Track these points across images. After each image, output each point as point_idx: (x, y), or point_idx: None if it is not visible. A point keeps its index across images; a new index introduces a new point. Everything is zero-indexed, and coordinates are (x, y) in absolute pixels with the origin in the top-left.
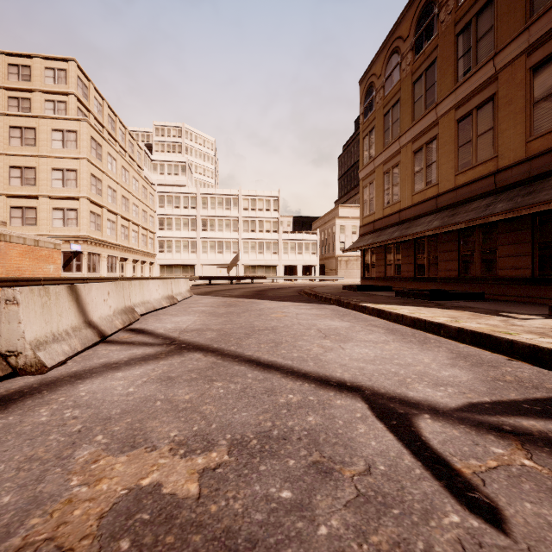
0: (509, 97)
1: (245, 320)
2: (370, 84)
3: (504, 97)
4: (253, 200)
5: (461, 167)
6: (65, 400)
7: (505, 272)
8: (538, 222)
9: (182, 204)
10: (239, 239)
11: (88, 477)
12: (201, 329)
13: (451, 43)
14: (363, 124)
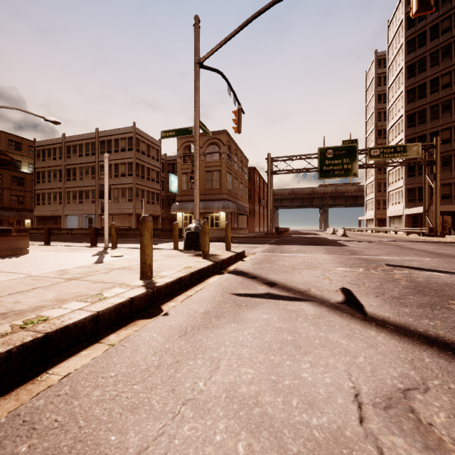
0: None
1: None
2: None
3: None
4: None
5: None
6: None
7: None
8: None
9: None
10: None
11: None
12: None
13: None
14: None
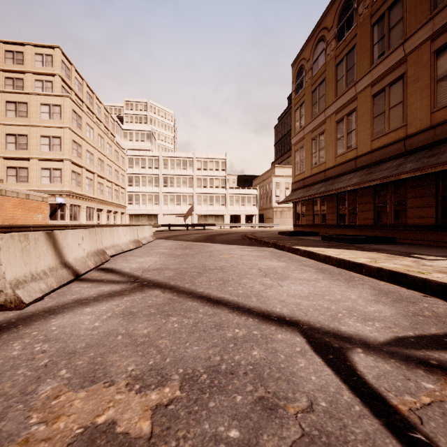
0: (416, 75)
1: (198, 260)
2: (300, 66)
3: (412, 76)
4: (205, 162)
5: (376, 134)
6: (37, 334)
7: (413, 221)
8: (441, 179)
9: (147, 165)
10: (193, 193)
11: (47, 414)
12: (161, 269)
13: (368, 32)
14: (295, 99)
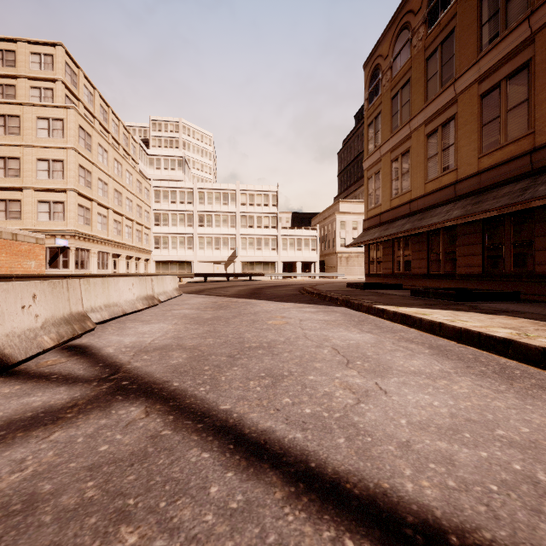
0: None
1: (233, 330)
2: (376, 66)
3: (543, 62)
4: (251, 195)
5: (485, 148)
6: None
7: (545, 268)
8: None
9: (178, 199)
10: (237, 235)
11: None
12: (168, 347)
13: (473, 8)
14: (368, 110)
